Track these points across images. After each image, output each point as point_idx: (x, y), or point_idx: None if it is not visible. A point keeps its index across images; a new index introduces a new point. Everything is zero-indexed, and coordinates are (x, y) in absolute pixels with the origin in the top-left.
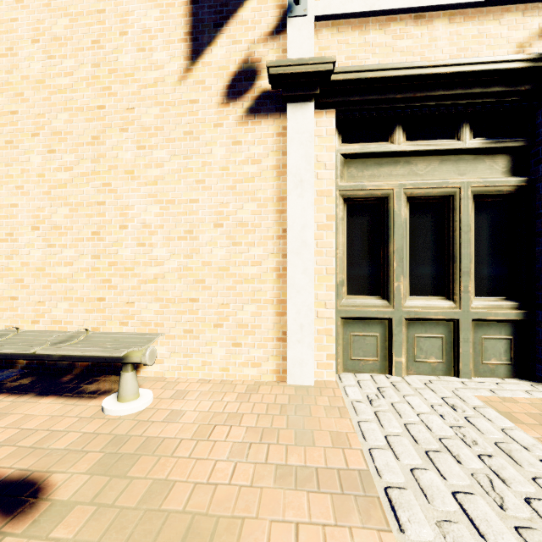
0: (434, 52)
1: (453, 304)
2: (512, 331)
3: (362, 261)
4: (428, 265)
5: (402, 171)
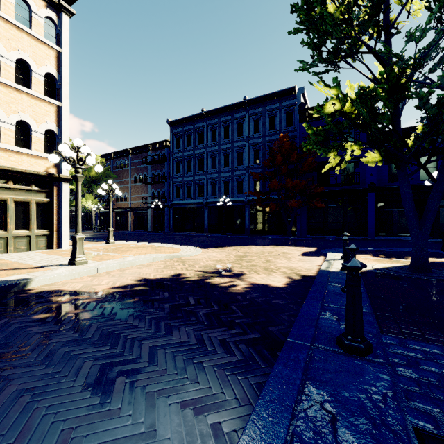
0: (23, 163)
1: (30, 231)
2: (47, 238)
3: None
4: (22, 221)
5: (12, 193)
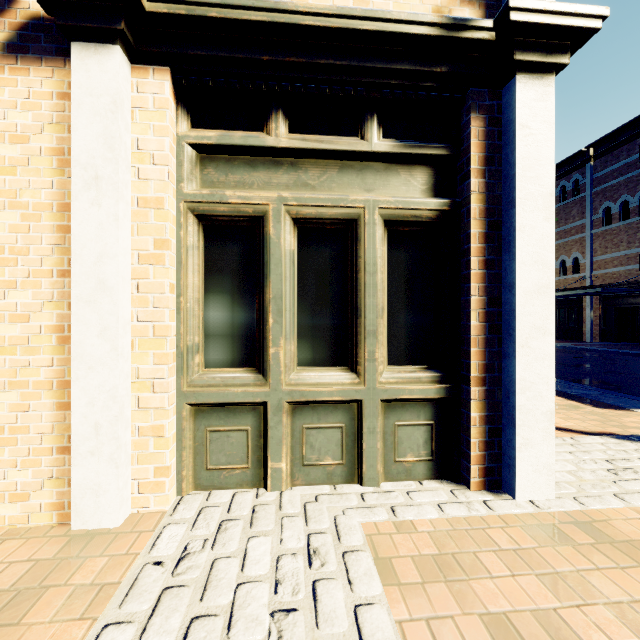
0: None
1: (356, 378)
2: (434, 414)
3: (229, 314)
4: (327, 321)
5: (286, 179)
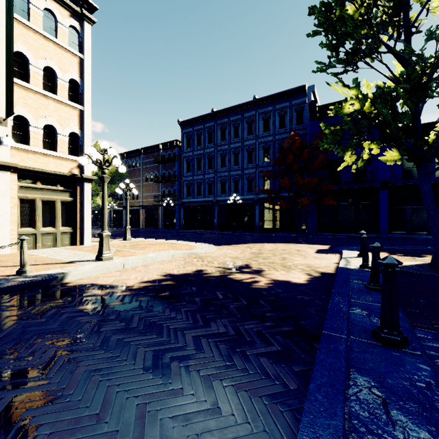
0: (49, 165)
1: (55, 229)
2: (71, 235)
3: (26, 217)
4: (48, 219)
5: (40, 193)
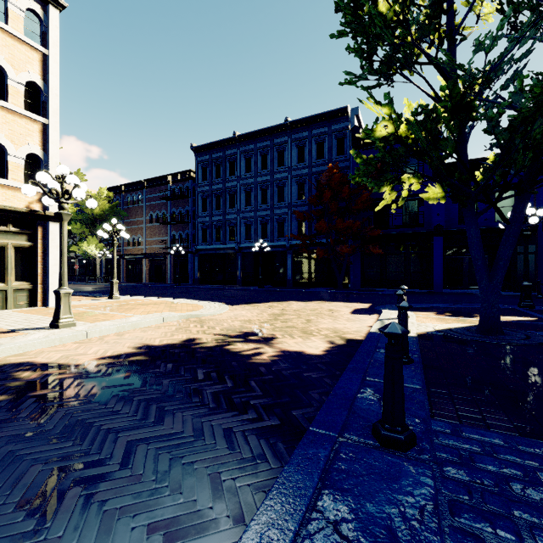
0: None
1: (5, 284)
2: (29, 292)
3: None
4: None
5: None
